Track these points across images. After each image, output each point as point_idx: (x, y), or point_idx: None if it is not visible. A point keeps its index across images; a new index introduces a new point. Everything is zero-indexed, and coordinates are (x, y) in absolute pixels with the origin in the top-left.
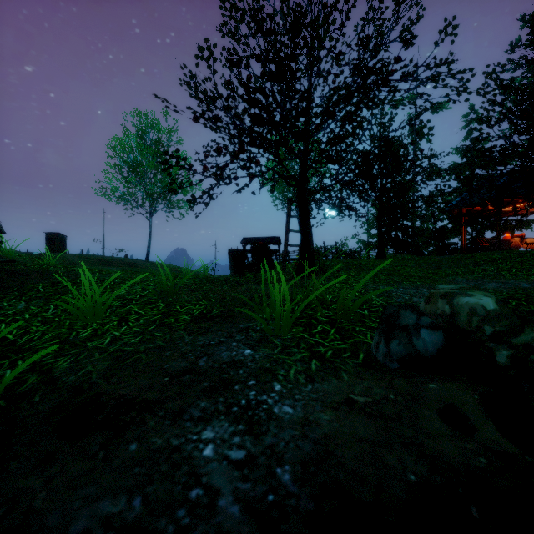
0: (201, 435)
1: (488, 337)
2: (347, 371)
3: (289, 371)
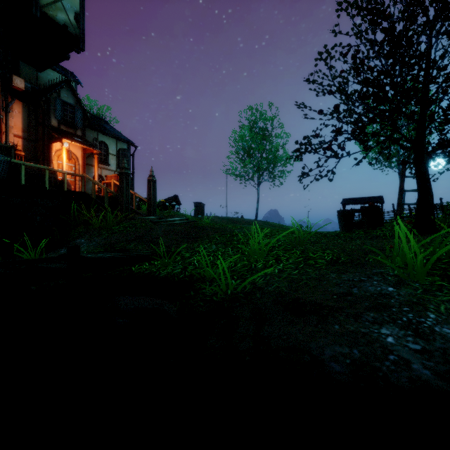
0: (380, 330)
1: None
2: None
3: (438, 307)
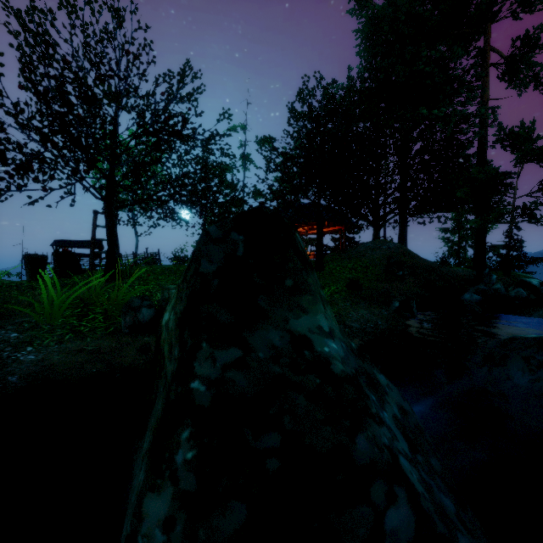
0: None
1: None
2: (93, 337)
3: (44, 341)
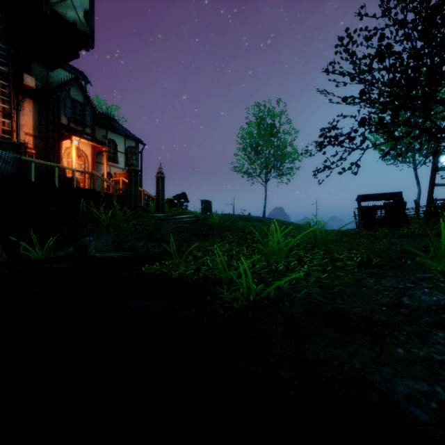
0: None
1: None
2: None
3: None
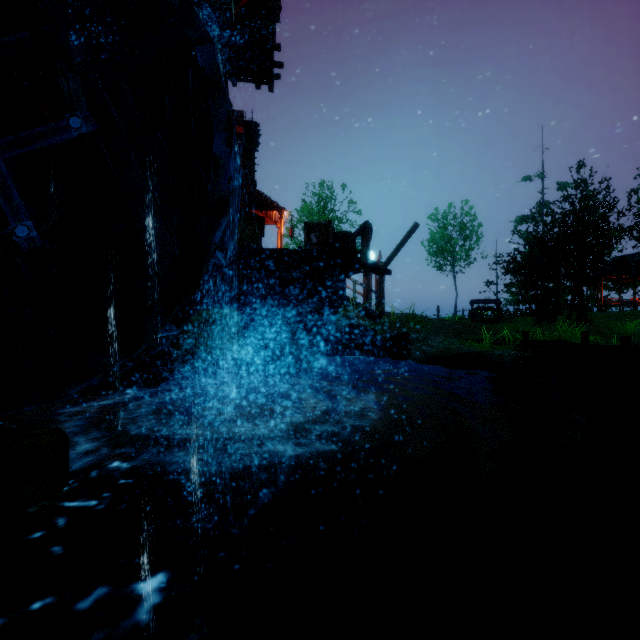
0: None
1: None
2: None
3: None
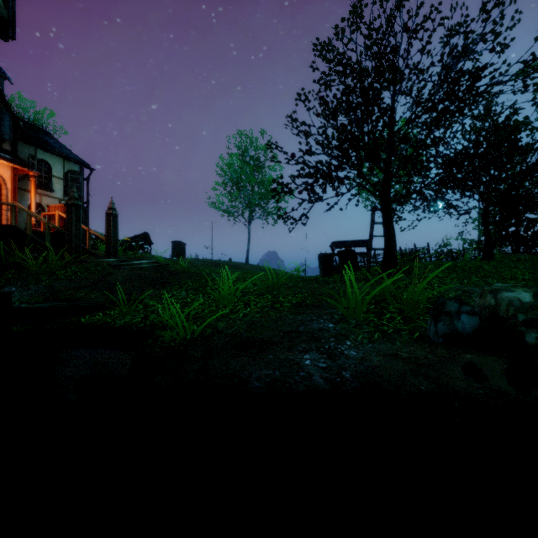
0: (303, 356)
1: (520, 323)
2: (401, 341)
3: (357, 337)
